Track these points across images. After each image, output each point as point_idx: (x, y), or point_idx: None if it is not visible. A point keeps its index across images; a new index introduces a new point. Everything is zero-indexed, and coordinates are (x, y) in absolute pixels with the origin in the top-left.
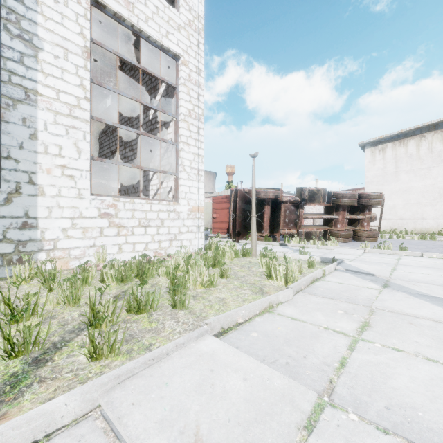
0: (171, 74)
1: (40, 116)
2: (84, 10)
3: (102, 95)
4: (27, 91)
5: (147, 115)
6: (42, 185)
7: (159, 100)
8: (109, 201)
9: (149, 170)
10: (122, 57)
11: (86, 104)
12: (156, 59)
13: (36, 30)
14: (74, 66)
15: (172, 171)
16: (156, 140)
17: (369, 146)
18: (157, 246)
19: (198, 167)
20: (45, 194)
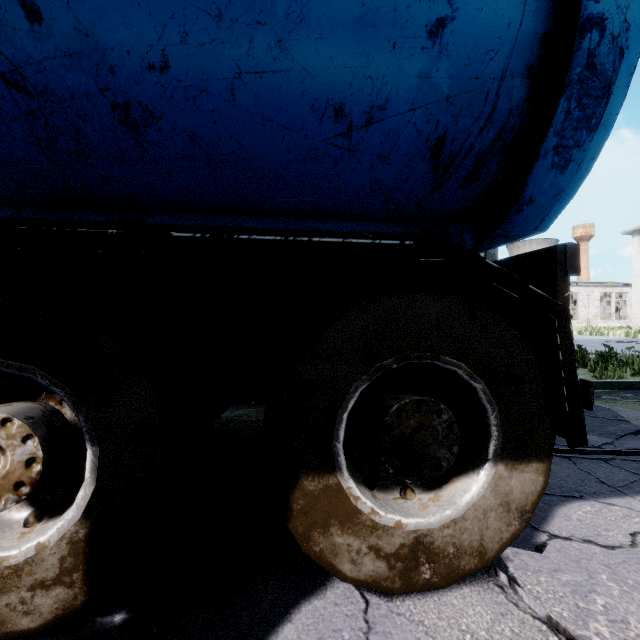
0: None
1: None
2: None
3: None
4: None
5: None
6: None
7: None
8: None
9: None
10: None
11: None
12: None
13: None
14: None
15: None
16: None
17: (637, 234)
18: None
19: None
20: None
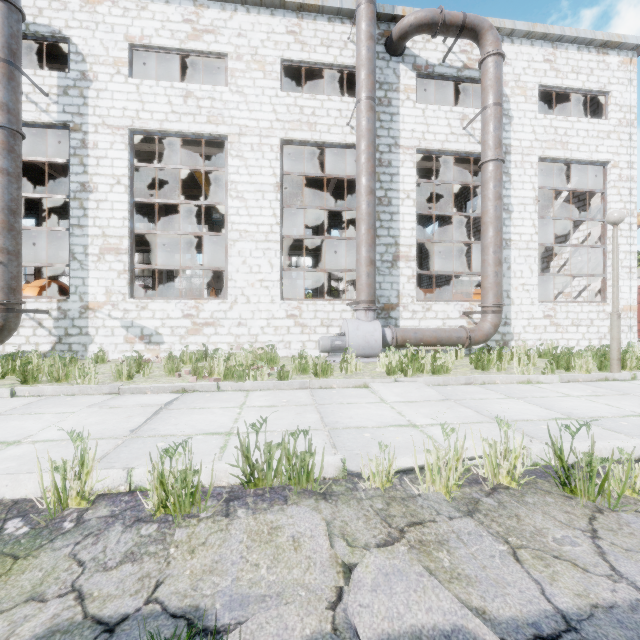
0: (591, 175)
1: (512, 254)
2: (534, 170)
3: (474, 194)
4: (506, 241)
5: (546, 212)
6: (513, 298)
7: (566, 197)
8: (549, 306)
9: (577, 276)
10: (557, 189)
11: (536, 237)
12: (578, 169)
13: (510, 201)
14: (529, 214)
15: (586, 269)
16: (584, 247)
17: None
18: (587, 343)
19: (629, 265)
20: (514, 303)
